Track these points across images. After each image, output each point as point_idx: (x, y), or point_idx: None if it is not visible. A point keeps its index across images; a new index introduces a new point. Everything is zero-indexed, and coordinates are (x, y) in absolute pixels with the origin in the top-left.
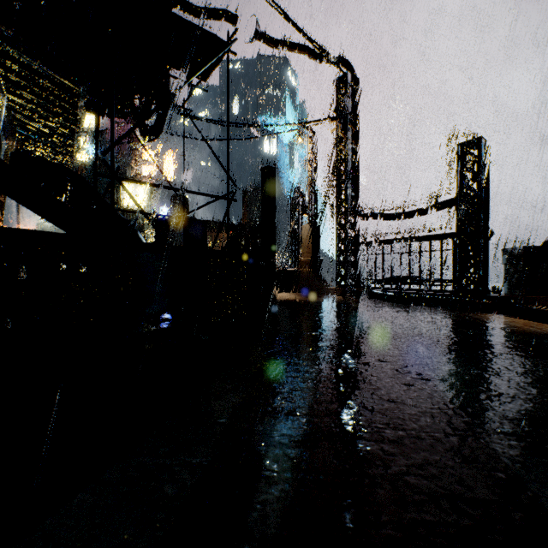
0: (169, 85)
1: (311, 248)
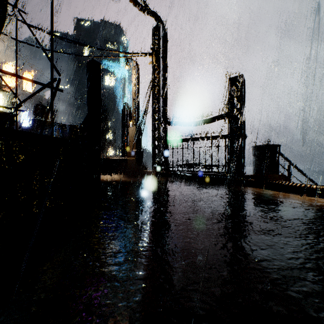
0: None
1: (135, 143)
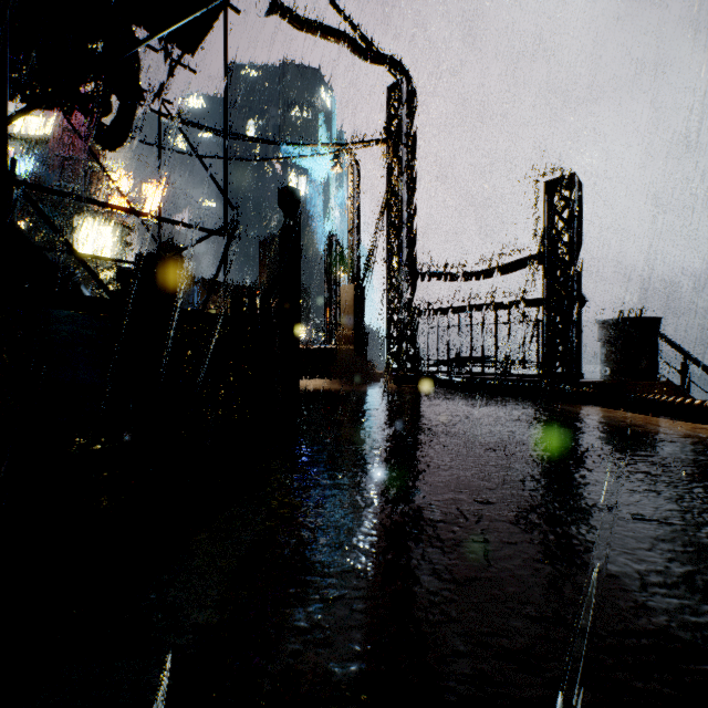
0: (140, 66)
1: (352, 318)
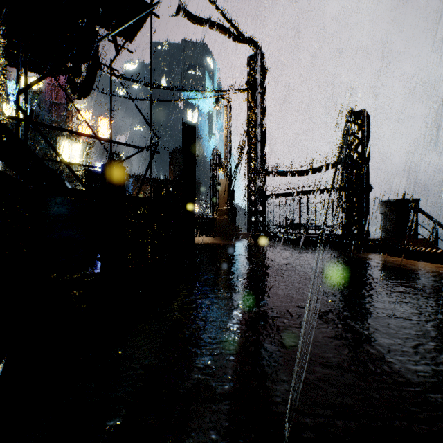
0: (99, 48)
1: (226, 199)
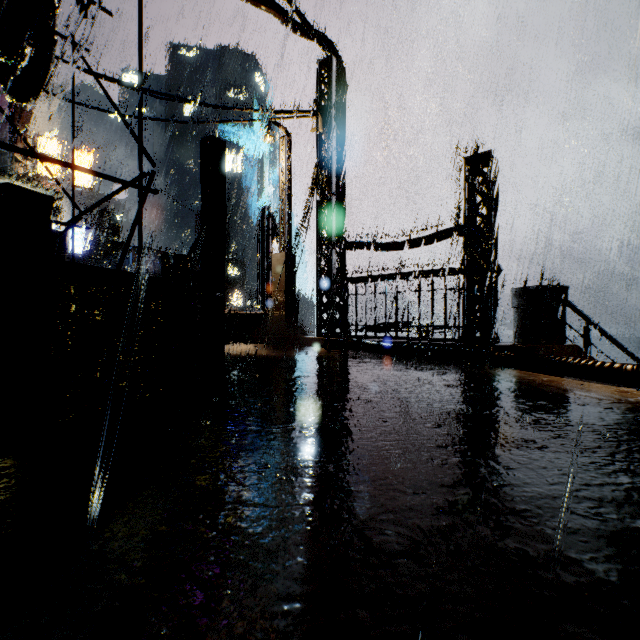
0: (56, 12)
1: (284, 285)
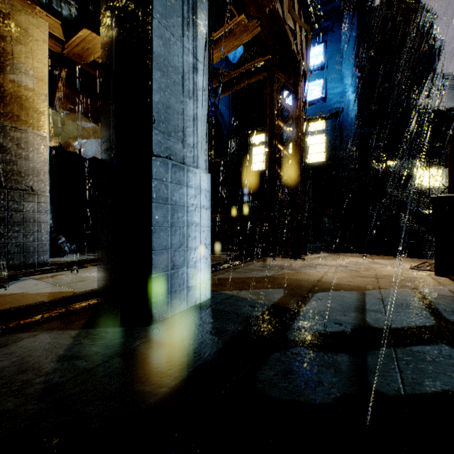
0: None
1: None
